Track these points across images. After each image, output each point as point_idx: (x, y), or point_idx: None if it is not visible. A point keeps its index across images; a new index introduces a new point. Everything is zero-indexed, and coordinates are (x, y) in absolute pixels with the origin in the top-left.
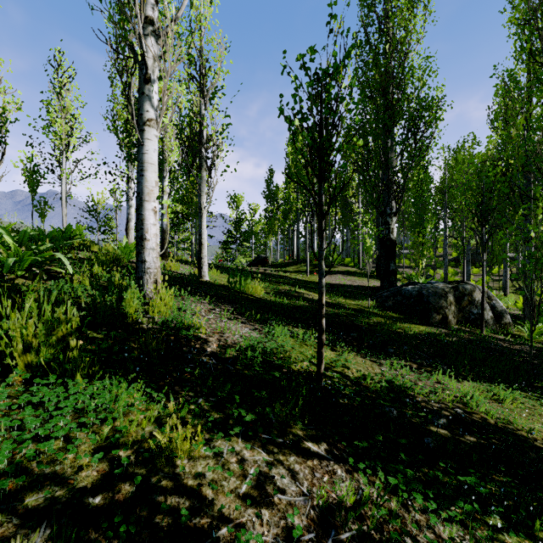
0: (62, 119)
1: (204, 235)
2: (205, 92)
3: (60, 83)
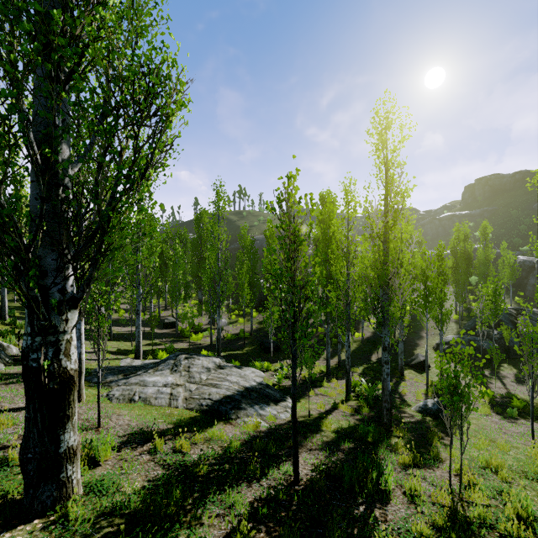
0: None
1: None
2: None
3: None
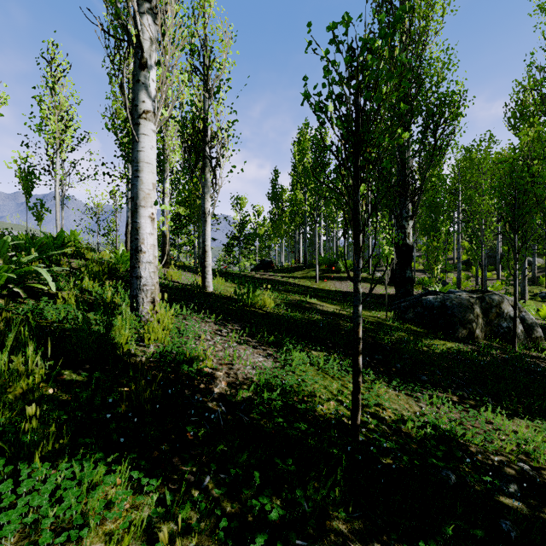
0: (55, 116)
1: (209, 242)
2: (210, 85)
3: (53, 78)
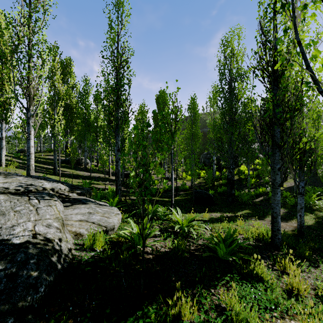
0: None
1: None
2: None
3: None
